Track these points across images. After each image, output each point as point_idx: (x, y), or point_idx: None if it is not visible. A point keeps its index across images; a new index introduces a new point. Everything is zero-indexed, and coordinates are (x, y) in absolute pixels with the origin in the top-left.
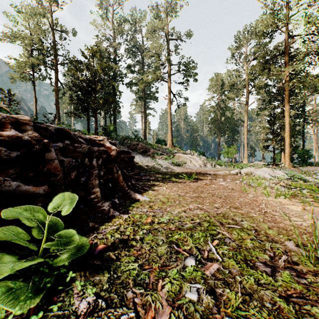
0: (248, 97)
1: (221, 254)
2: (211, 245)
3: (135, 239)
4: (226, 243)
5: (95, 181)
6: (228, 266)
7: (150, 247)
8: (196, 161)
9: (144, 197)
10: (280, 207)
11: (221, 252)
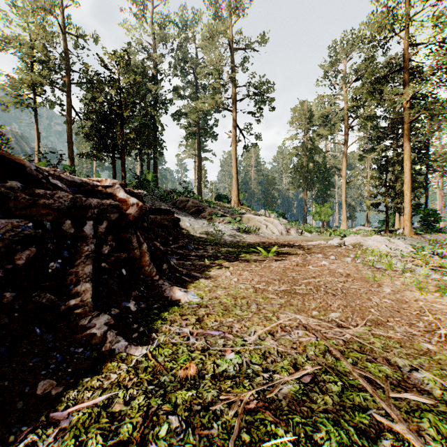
0: (347, 134)
1: None
2: None
3: None
4: None
5: (84, 267)
6: None
7: None
8: (274, 226)
9: (189, 294)
10: None
11: None
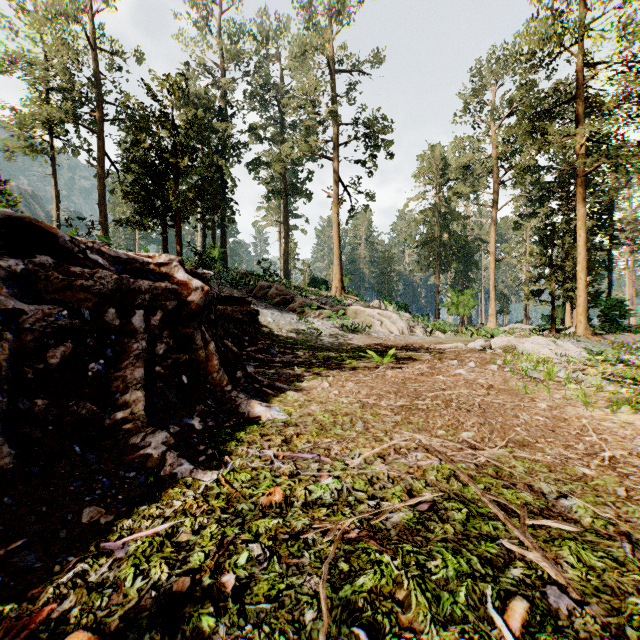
0: (497, 192)
1: None
2: (506, 636)
3: (216, 591)
4: (557, 614)
5: (133, 370)
6: None
7: None
8: (392, 323)
9: (272, 409)
10: None
11: None
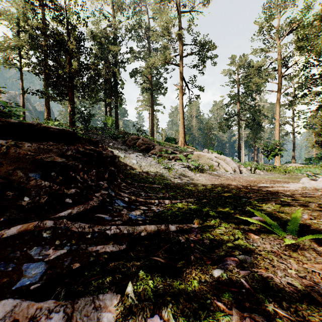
0: (281, 82)
1: None
2: None
3: None
4: None
5: None
6: None
7: None
8: (227, 164)
9: None
10: None
11: None
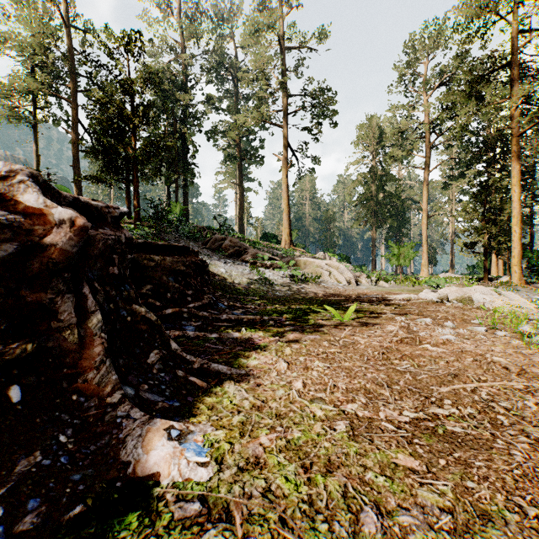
0: (429, 155)
1: None
2: None
3: None
4: None
5: None
6: None
7: None
8: (340, 273)
9: (188, 447)
10: None
11: None
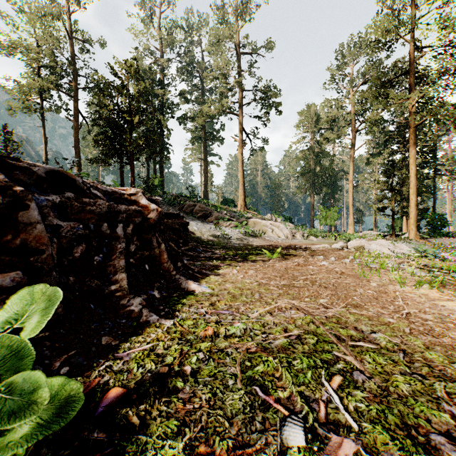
0: (354, 138)
1: (352, 411)
2: (329, 390)
3: (182, 373)
4: (357, 382)
5: (119, 261)
6: (374, 445)
7: (211, 395)
8: (280, 230)
9: (202, 286)
10: (429, 304)
11: (352, 406)
